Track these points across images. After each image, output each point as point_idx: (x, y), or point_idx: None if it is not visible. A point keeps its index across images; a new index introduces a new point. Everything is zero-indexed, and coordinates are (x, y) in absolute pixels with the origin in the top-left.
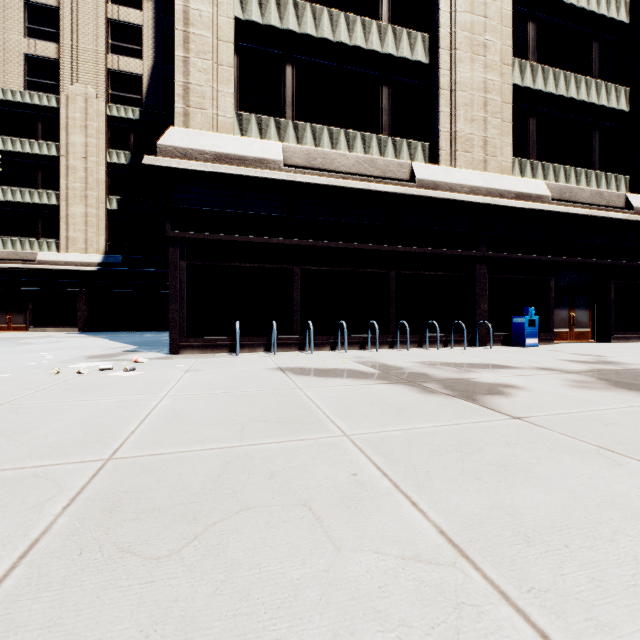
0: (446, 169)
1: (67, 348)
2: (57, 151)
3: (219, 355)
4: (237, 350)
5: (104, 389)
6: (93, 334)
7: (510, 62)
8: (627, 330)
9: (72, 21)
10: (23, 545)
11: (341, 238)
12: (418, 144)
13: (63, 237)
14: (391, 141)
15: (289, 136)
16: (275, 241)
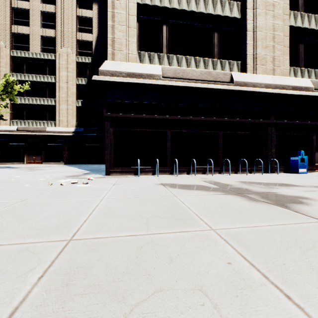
0: (251, 75)
1: (58, 172)
2: (55, 80)
3: (129, 176)
4: (138, 174)
5: (72, 194)
6: (70, 165)
7: (288, 13)
8: None
9: (61, 18)
10: (6, 313)
11: (192, 114)
12: (234, 62)
13: (57, 120)
14: (219, 61)
15: (164, 62)
16: (157, 117)
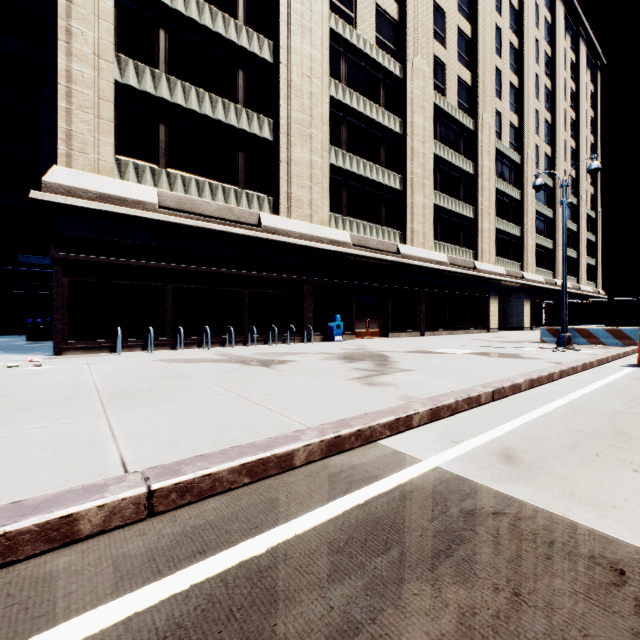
0: (284, 219)
1: None
2: None
3: (102, 354)
4: (120, 350)
5: (40, 375)
6: None
7: (328, 150)
8: (399, 330)
9: None
10: (98, 400)
11: (206, 264)
12: (265, 198)
13: None
14: (245, 194)
15: (163, 181)
16: (151, 265)
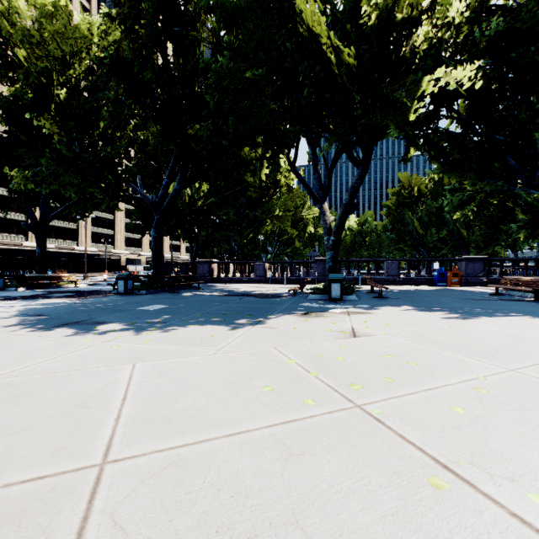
0: (30, 243)
1: None
2: None
3: None
4: None
5: None
6: None
7: None
8: (76, 272)
9: None
10: None
11: (6, 256)
12: (24, 237)
13: None
14: (17, 236)
15: None
16: None
